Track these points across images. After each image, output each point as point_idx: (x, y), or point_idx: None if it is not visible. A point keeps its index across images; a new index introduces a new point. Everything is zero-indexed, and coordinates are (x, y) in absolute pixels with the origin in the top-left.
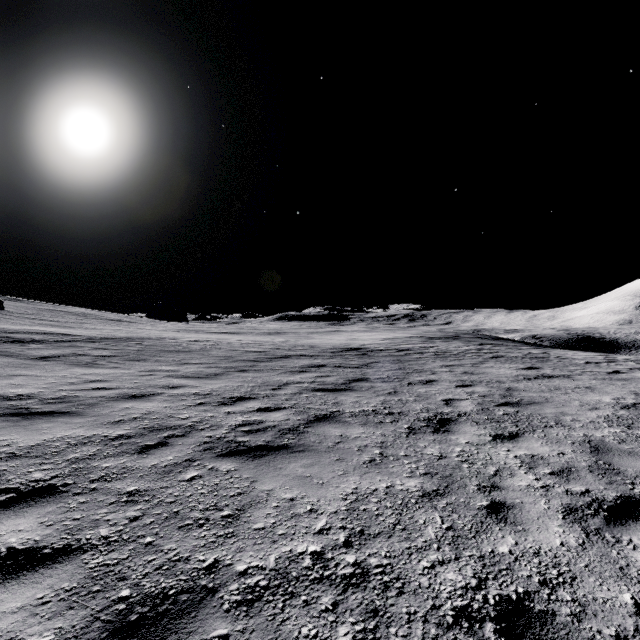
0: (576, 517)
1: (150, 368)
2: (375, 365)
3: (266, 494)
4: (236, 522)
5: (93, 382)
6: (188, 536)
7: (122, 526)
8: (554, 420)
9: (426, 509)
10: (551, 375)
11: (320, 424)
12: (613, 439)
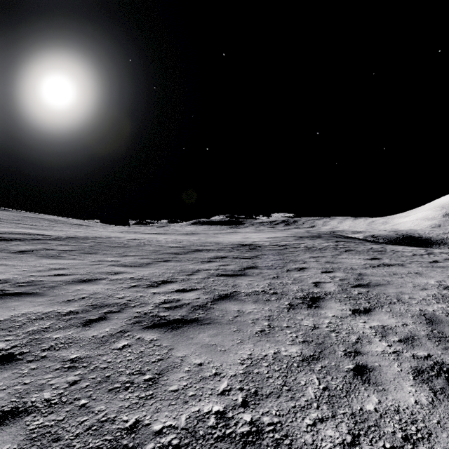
0: (424, 378)
1: (99, 259)
2: (262, 256)
3: (180, 360)
4: (155, 385)
5: (55, 270)
6: (115, 398)
7: (62, 389)
8: (396, 298)
9: (306, 372)
10: (389, 264)
11: (223, 302)
12: (442, 313)
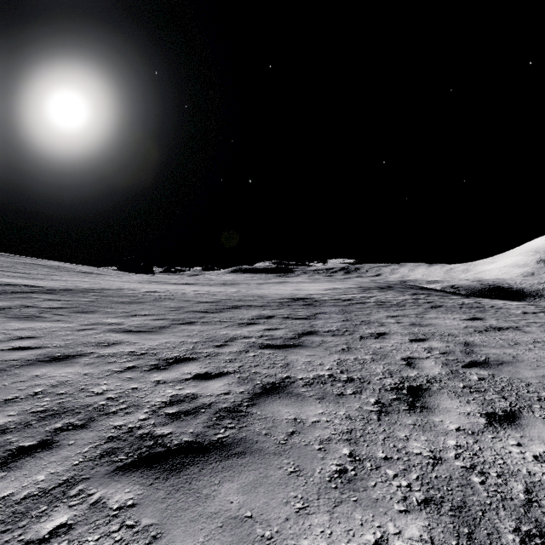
0: None
1: (94, 321)
2: (322, 316)
3: None
4: None
5: (19, 339)
6: None
7: None
8: (543, 388)
9: None
10: (499, 327)
11: (268, 399)
12: None
